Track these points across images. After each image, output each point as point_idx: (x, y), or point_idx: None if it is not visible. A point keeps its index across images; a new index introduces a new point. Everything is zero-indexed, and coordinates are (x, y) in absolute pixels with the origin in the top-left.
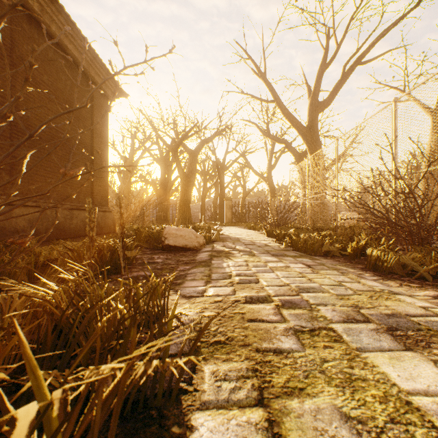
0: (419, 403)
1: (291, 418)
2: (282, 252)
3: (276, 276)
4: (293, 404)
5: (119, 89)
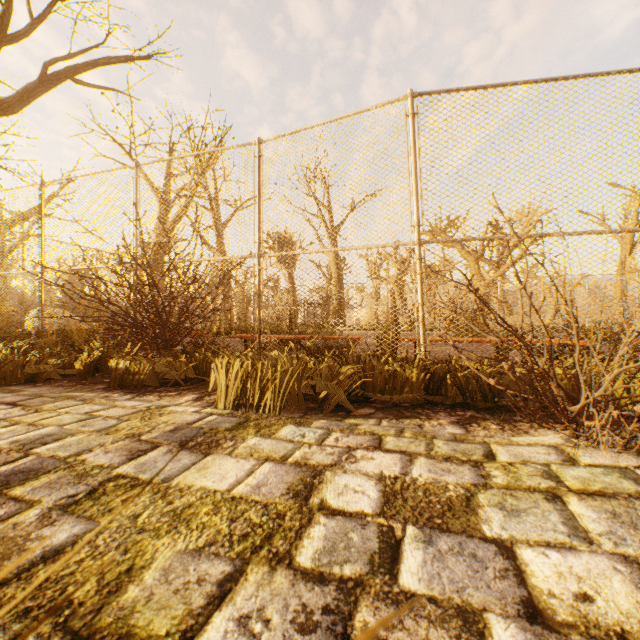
0: (240, 492)
1: (141, 611)
2: None
3: None
4: (133, 594)
5: None
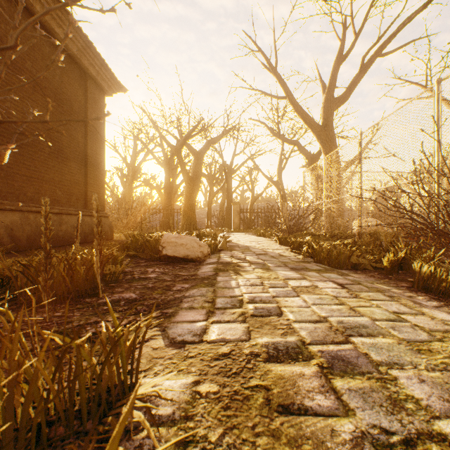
0: None
1: None
2: (302, 264)
3: (303, 303)
4: None
5: (116, 82)
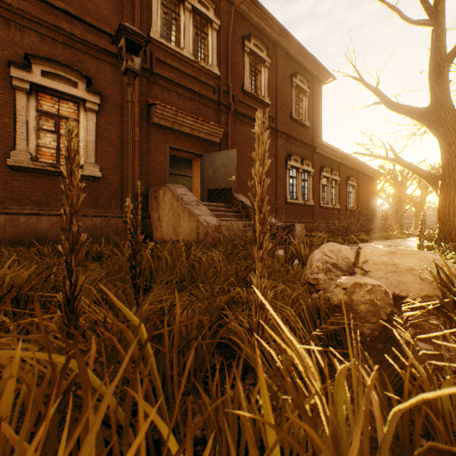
0: None
1: None
2: None
3: None
4: None
5: (381, 175)
